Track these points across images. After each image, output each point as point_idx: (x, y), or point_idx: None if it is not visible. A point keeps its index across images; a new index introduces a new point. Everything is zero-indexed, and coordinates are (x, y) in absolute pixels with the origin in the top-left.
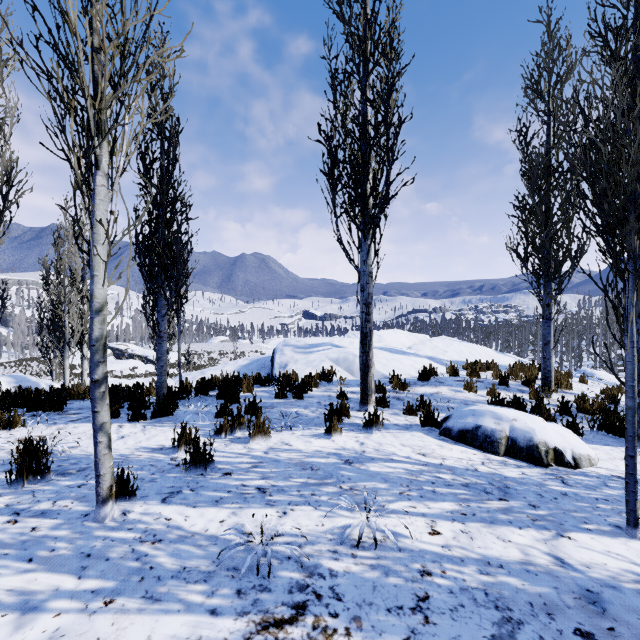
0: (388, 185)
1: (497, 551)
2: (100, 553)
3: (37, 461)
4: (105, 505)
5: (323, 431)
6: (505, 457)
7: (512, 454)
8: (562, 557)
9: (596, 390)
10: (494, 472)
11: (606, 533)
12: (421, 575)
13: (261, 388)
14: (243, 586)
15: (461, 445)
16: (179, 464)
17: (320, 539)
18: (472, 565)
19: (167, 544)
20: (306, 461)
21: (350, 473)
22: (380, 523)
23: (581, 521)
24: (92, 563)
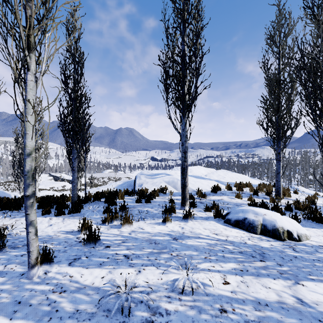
0: (196, 88)
1: (263, 294)
2: (27, 301)
3: None
4: (33, 269)
5: (161, 221)
6: (260, 235)
7: (264, 233)
8: (301, 298)
9: (303, 197)
10: (255, 244)
11: (322, 281)
12: (220, 312)
13: (128, 197)
14: (113, 322)
15: (236, 228)
16: (81, 241)
17: (160, 288)
18: (250, 304)
19: (68, 293)
20: (152, 238)
21: (176, 245)
22: (194, 277)
23: (307, 274)
24: (20, 308)
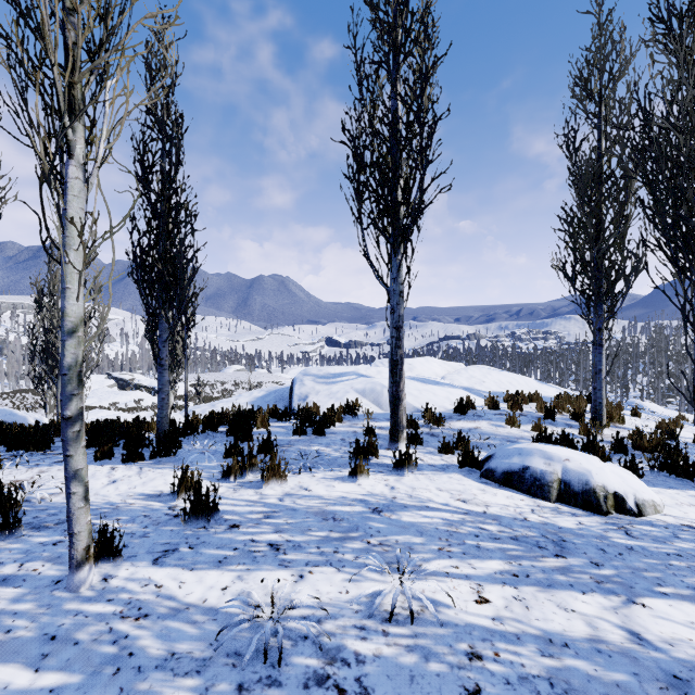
0: (422, 191)
1: (559, 624)
2: (68, 634)
3: (5, 513)
4: (80, 570)
5: (347, 473)
6: (557, 503)
7: (565, 500)
8: (638, 631)
9: (650, 424)
10: (546, 522)
11: (685, 598)
12: (469, 659)
13: (278, 423)
14: (246, 679)
15: (506, 489)
16: (178, 514)
17: (344, 611)
18: (531, 644)
19: (154, 620)
20: (328, 510)
21: (379, 524)
22: (416, 588)
23: (654, 583)
24: (56, 649)
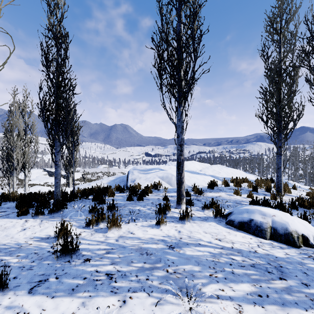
0: (194, 72)
1: None
2: None
3: None
4: None
5: (155, 222)
6: (270, 240)
7: (275, 238)
8: None
9: (302, 193)
10: (268, 253)
11: None
12: None
13: (119, 194)
14: None
15: (241, 232)
16: (55, 251)
17: None
18: None
19: None
20: (143, 247)
21: (173, 257)
22: (199, 310)
23: None
24: None
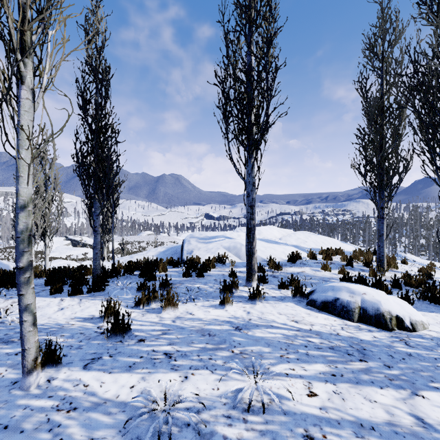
0: (267, 116)
1: (366, 412)
2: (17, 424)
3: None
4: (30, 375)
5: (218, 302)
6: (358, 323)
7: (364, 320)
8: (422, 417)
9: (414, 269)
10: (352, 336)
11: None
12: None
13: (173, 269)
14: None
15: (324, 313)
16: (103, 332)
17: (215, 403)
18: (348, 428)
19: (80, 412)
20: (205, 328)
21: (240, 338)
22: (266, 386)
23: (428, 380)
24: (7, 436)
